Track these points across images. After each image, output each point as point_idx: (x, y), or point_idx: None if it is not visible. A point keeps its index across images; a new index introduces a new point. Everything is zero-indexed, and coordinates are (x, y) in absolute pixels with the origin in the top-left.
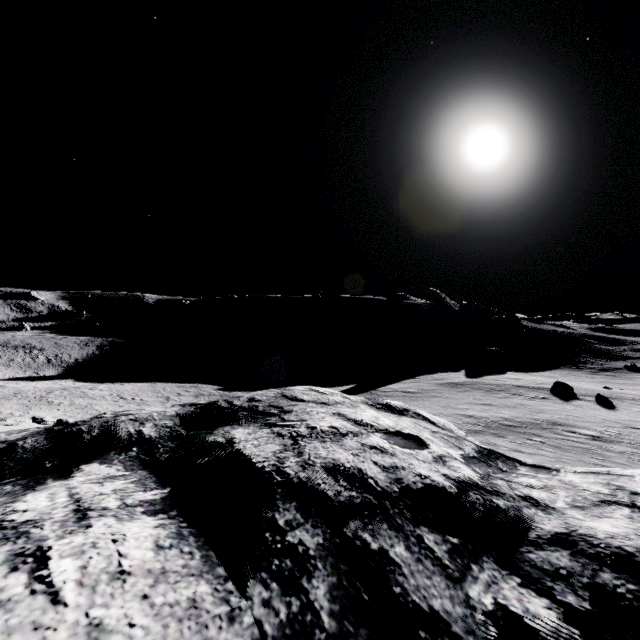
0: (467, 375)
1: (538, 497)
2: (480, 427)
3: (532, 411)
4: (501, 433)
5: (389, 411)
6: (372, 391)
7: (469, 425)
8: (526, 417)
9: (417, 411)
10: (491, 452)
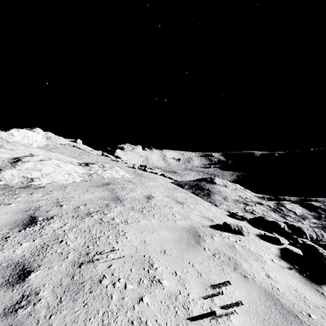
0: None
1: None
2: None
3: None
4: None
5: None
6: None
7: None
8: None
9: None
10: None
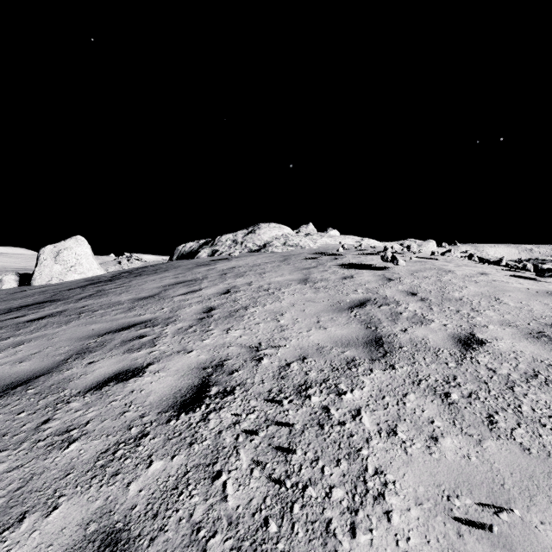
0: None
1: None
2: None
3: None
4: None
5: None
6: None
7: None
8: None
9: None
10: None
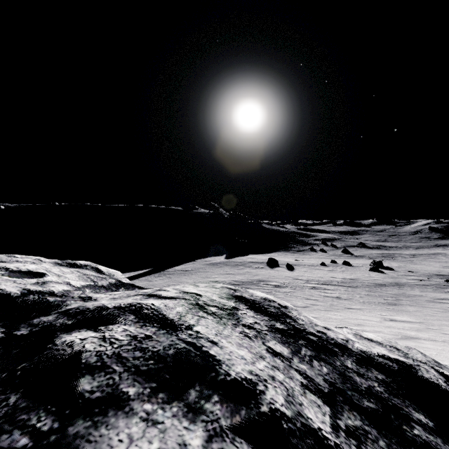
0: (226, 257)
1: (96, 297)
2: None
3: (252, 275)
4: None
5: (69, 266)
6: (161, 272)
7: None
8: (247, 279)
9: (96, 266)
10: (124, 284)
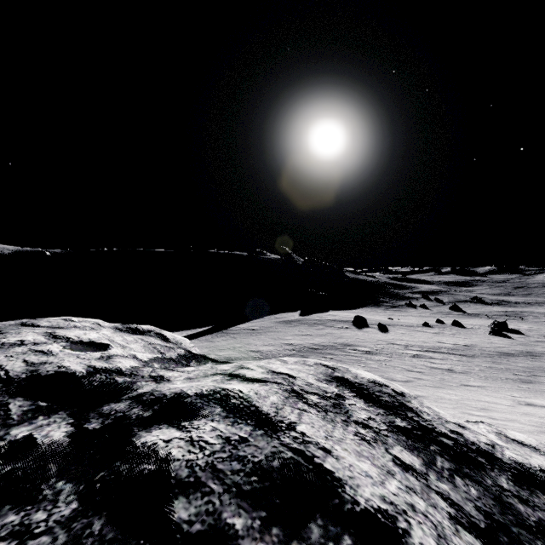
0: (301, 314)
1: (169, 376)
2: (294, 352)
3: (335, 337)
4: (307, 354)
5: (131, 332)
6: (224, 330)
7: (287, 351)
8: (329, 342)
9: (161, 332)
10: (195, 355)
